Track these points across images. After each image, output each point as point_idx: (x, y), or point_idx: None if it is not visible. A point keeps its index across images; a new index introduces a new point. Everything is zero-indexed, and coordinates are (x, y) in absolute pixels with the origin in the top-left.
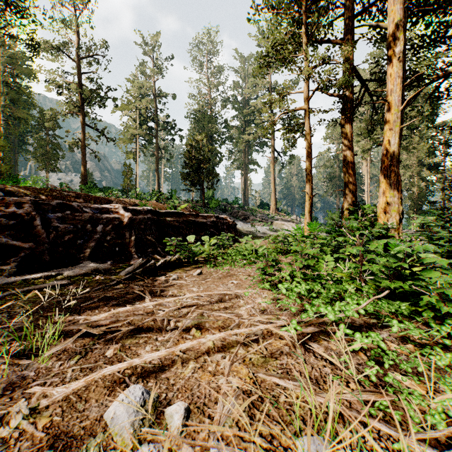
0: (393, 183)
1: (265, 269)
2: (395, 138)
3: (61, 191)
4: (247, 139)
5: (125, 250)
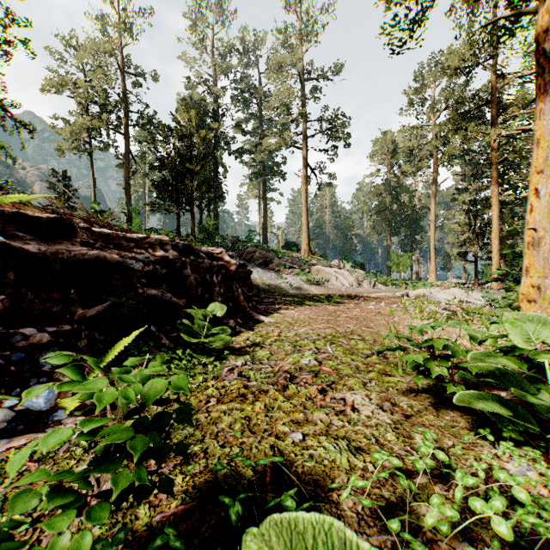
0: None
1: None
2: None
3: None
4: (268, 146)
5: None
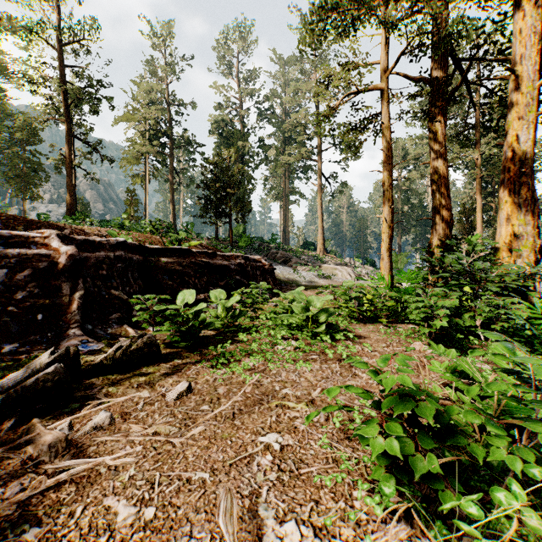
0: (523, 203)
1: (404, 450)
2: (527, 132)
3: None
4: (288, 161)
5: (58, 318)
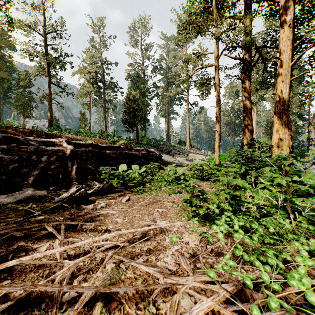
0: (284, 123)
1: (191, 200)
2: (286, 88)
3: (17, 128)
4: (169, 95)
5: (67, 177)
